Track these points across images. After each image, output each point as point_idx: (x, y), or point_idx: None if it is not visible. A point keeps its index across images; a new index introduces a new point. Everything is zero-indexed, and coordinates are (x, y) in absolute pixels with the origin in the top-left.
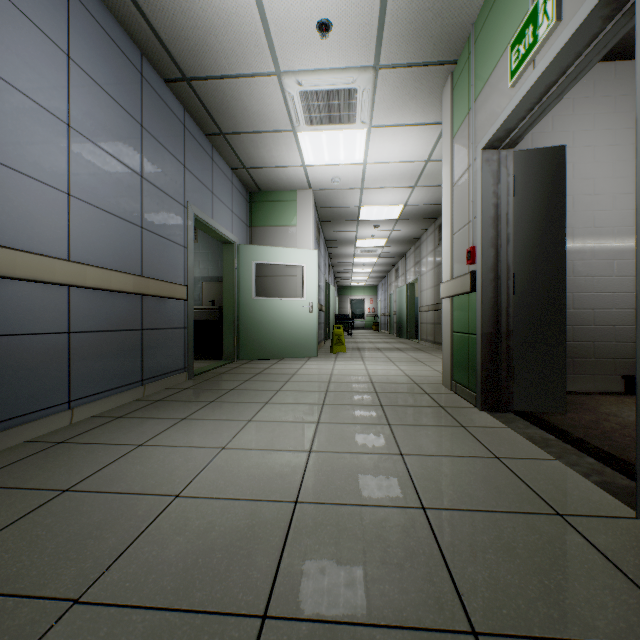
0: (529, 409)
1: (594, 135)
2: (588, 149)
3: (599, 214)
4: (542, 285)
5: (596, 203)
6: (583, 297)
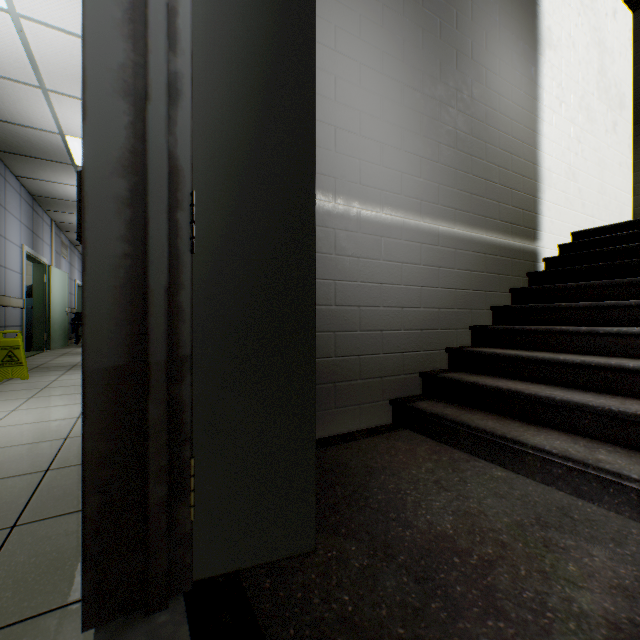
0: (236, 564)
1: (361, 47)
2: (354, 64)
3: (366, 166)
4: (266, 236)
5: (363, 149)
6: (348, 287)
